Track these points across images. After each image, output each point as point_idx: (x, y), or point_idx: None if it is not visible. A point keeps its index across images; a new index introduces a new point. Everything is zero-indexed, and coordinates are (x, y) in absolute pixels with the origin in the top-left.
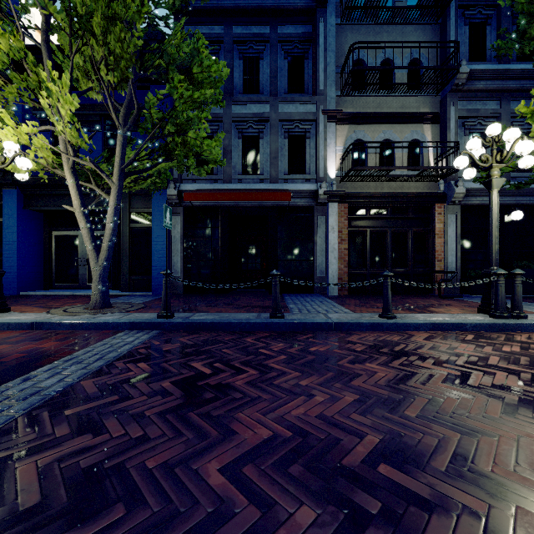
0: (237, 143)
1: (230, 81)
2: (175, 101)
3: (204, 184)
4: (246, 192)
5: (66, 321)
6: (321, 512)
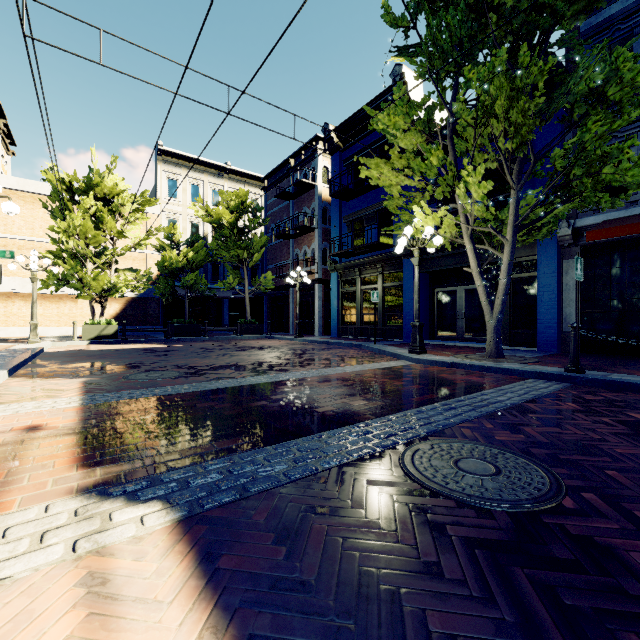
0: None
1: None
2: (585, 143)
3: (613, 213)
4: None
5: (476, 364)
6: None
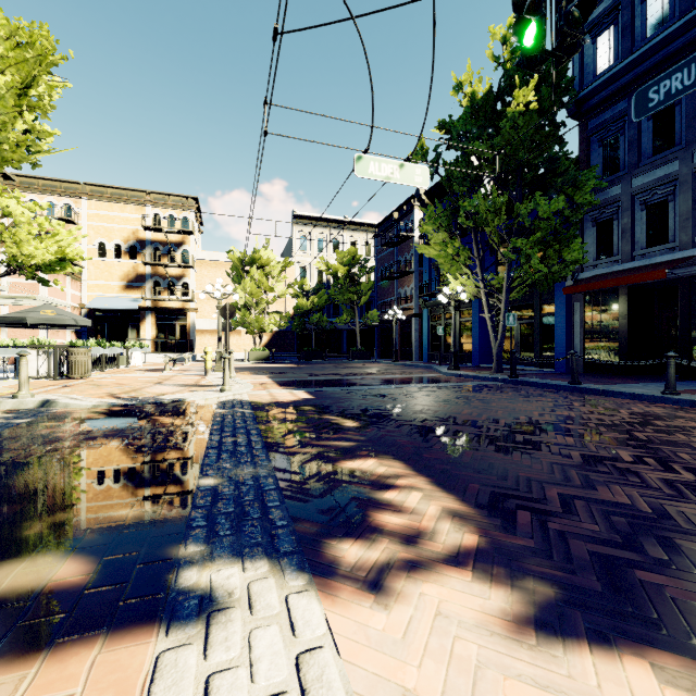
0: (640, 216)
1: (634, 152)
2: (519, 247)
3: (600, 269)
4: (615, 278)
5: (470, 374)
6: (453, 397)
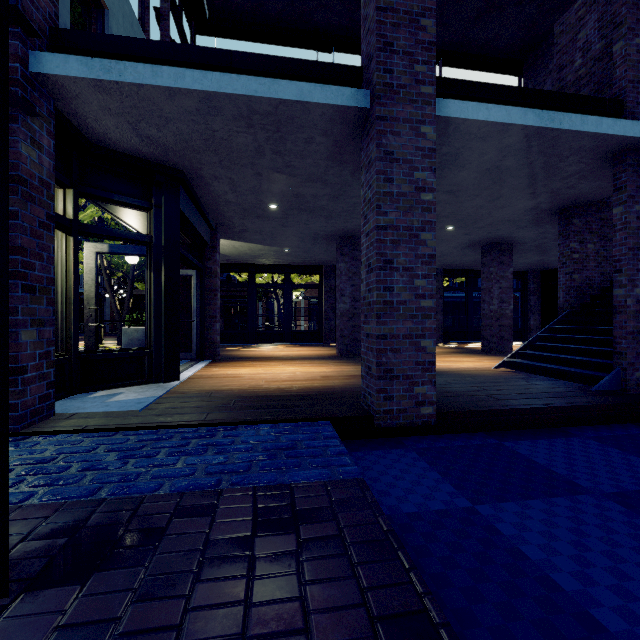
0: None
1: None
2: None
3: None
4: None
5: None
6: None
